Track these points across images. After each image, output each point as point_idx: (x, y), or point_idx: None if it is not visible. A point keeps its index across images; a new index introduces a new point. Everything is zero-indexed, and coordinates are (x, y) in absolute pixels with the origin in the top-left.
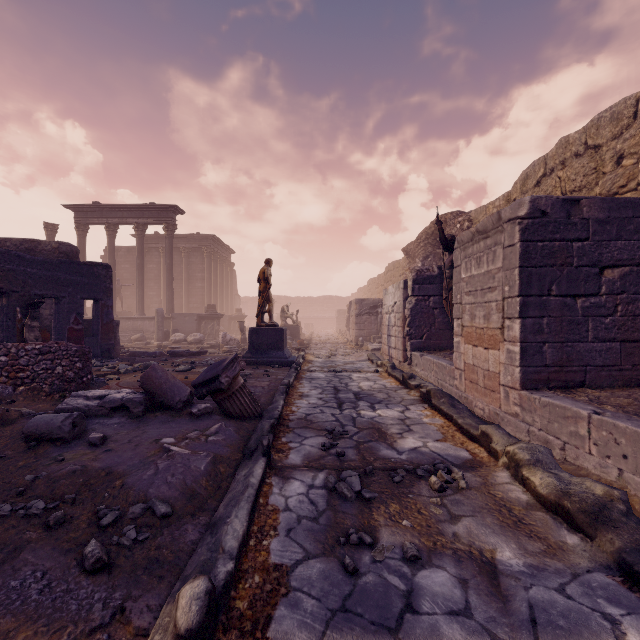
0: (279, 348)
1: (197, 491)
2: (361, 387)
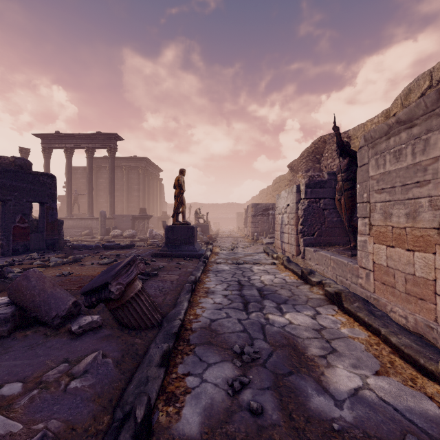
0: (190, 243)
1: None
2: (263, 281)
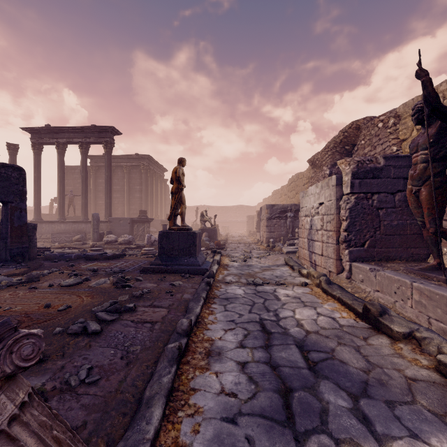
0: (191, 254)
1: None
2: (301, 323)
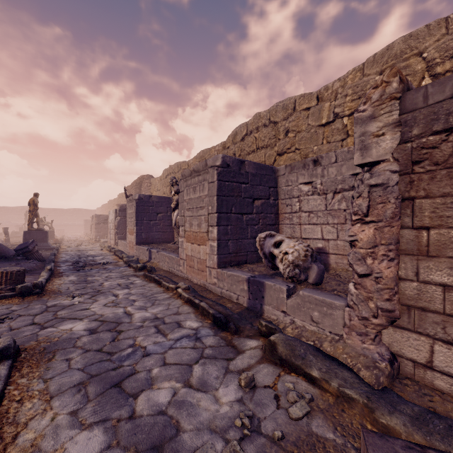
0: (45, 241)
1: (35, 268)
2: (91, 254)
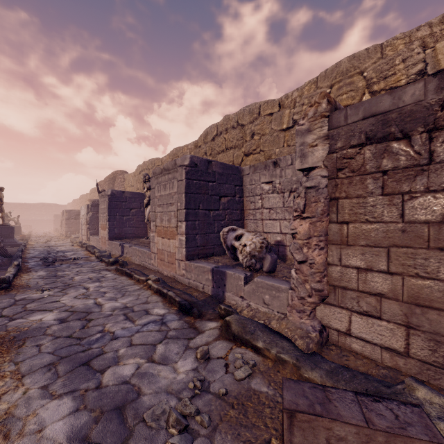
0: (10, 237)
1: (1, 264)
2: (61, 249)
